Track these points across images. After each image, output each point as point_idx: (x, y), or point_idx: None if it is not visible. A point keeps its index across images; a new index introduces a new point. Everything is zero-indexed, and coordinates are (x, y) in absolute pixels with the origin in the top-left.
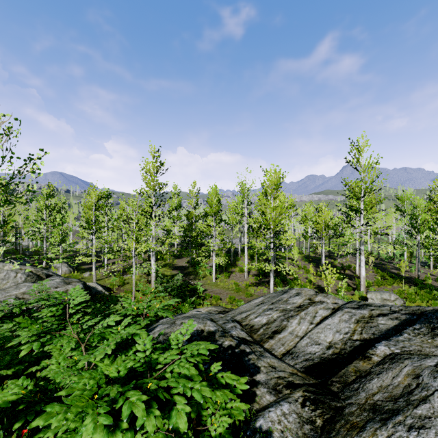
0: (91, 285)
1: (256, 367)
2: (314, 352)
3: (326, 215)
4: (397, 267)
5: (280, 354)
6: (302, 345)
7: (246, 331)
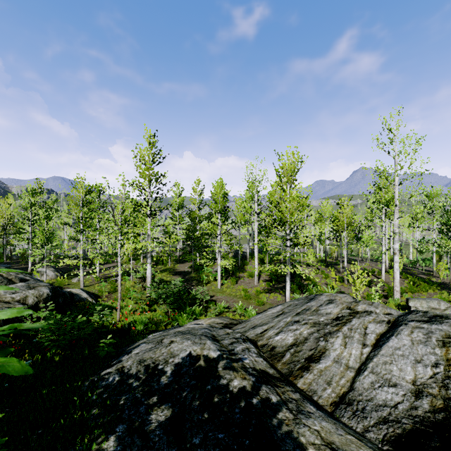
0: (74, 292)
1: (298, 445)
2: (393, 404)
3: (349, 210)
4: (424, 273)
5: (328, 403)
6: (365, 386)
7: (264, 356)
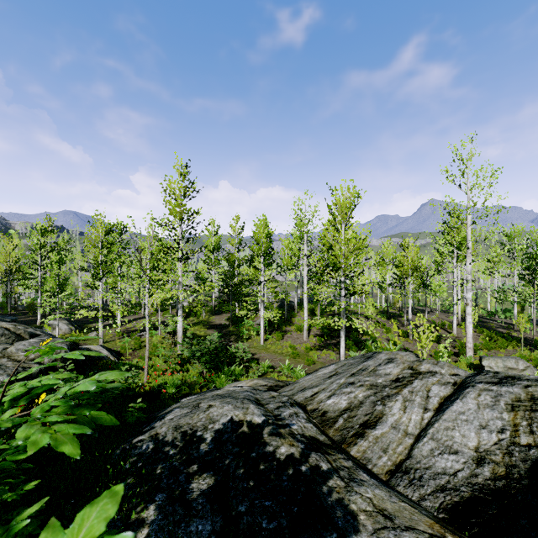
0: (93, 349)
1: (349, 512)
2: (453, 471)
3: (414, 253)
4: (503, 326)
5: (383, 471)
6: (424, 453)
7: (314, 422)
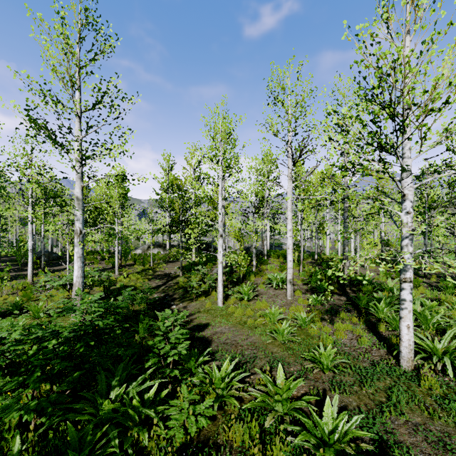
0: None
1: None
2: None
3: None
4: None
5: None
6: None
7: None
